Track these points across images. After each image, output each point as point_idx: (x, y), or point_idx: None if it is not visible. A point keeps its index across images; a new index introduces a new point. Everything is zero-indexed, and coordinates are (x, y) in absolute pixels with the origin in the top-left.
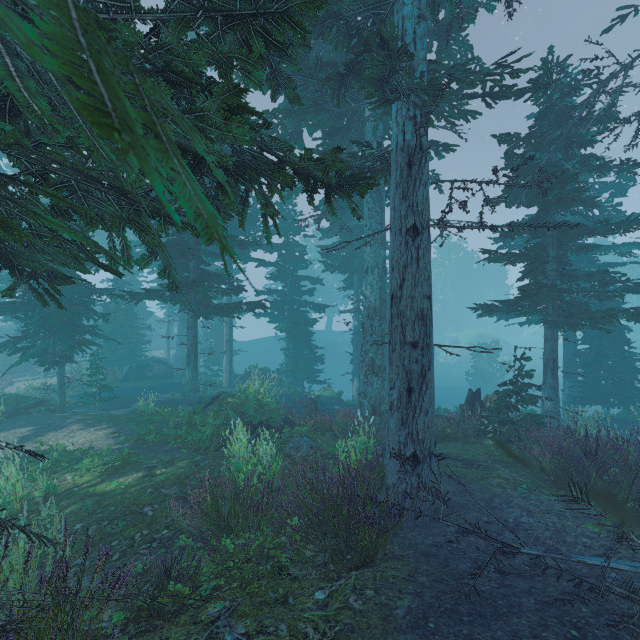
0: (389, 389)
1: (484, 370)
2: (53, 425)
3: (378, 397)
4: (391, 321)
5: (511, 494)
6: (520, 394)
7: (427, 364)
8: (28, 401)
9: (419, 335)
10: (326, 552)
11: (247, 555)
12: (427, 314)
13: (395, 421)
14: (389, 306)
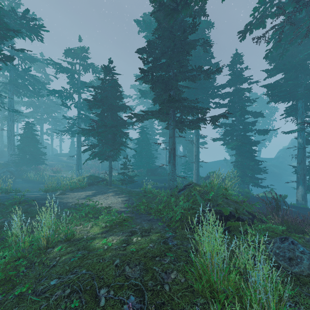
0: None
1: None
2: (102, 191)
3: None
4: None
5: None
6: None
7: None
8: (99, 179)
9: None
10: None
11: None
12: None
13: None
14: None
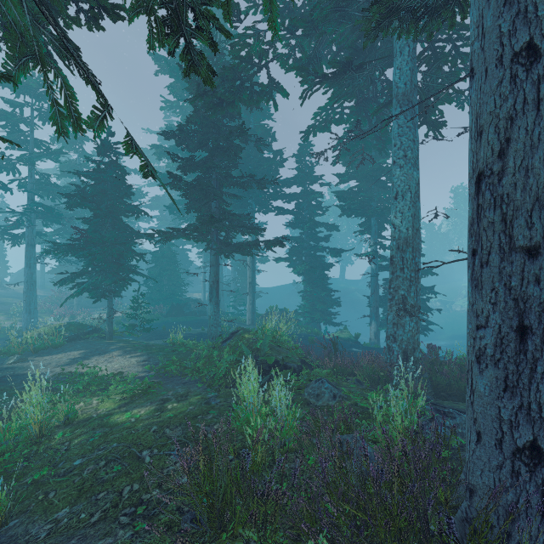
0: (474, 328)
1: None
2: (99, 350)
3: (411, 341)
4: (477, 217)
5: None
6: None
7: None
8: (86, 328)
9: (542, 234)
10: None
11: None
12: None
13: (489, 382)
14: (471, 195)
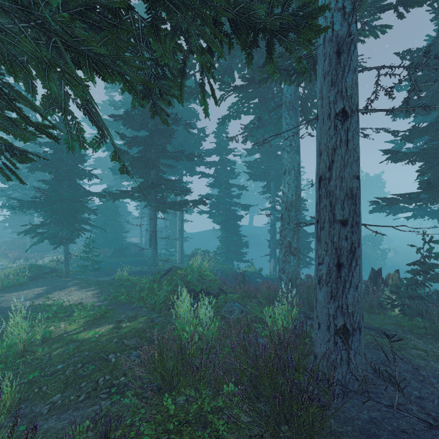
0: (317, 264)
1: (370, 255)
2: (59, 286)
3: (294, 273)
4: (319, 201)
5: (436, 368)
6: (430, 273)
7: (356, 241)
8: (45, 269)
9: (348, 213)
10: (263, 426)
11: (186, 417)
12: (356, 193)
13: (324, 294)
14: (316, 188)
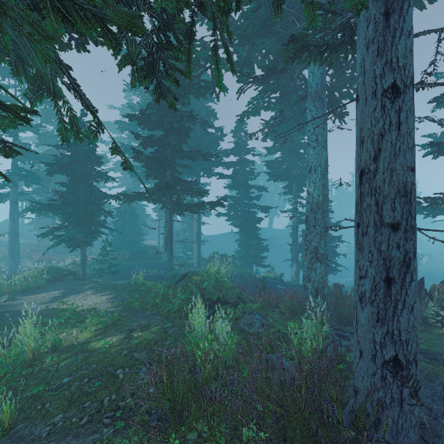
0: (358, 278)
1: None
2: (75, 290)
3: (321, 281)
4: (360, 200)
5: None
6: None
7: (412, 250)
8: (63, 272)
9: (401, 215)
10: None
11: None
12: (411, 189)
13: (367, 315)
14: (356, 184)
